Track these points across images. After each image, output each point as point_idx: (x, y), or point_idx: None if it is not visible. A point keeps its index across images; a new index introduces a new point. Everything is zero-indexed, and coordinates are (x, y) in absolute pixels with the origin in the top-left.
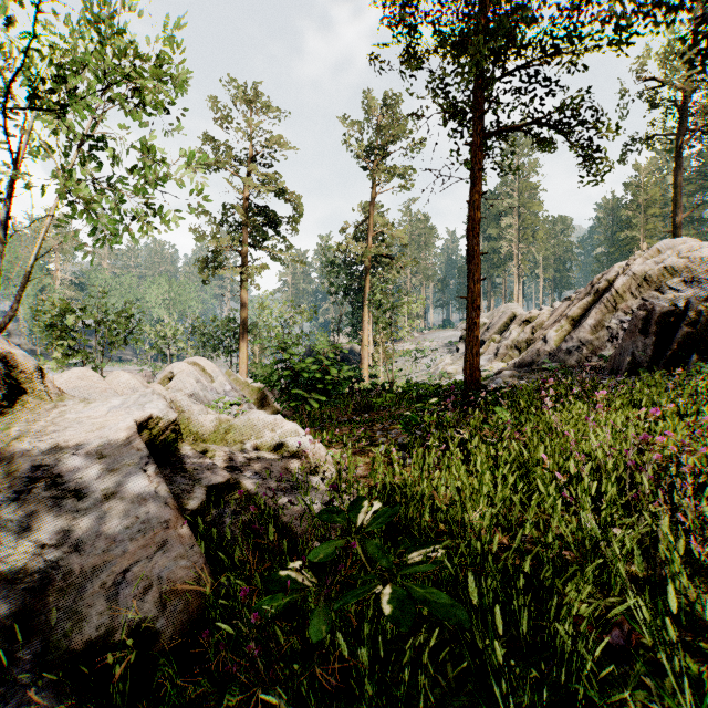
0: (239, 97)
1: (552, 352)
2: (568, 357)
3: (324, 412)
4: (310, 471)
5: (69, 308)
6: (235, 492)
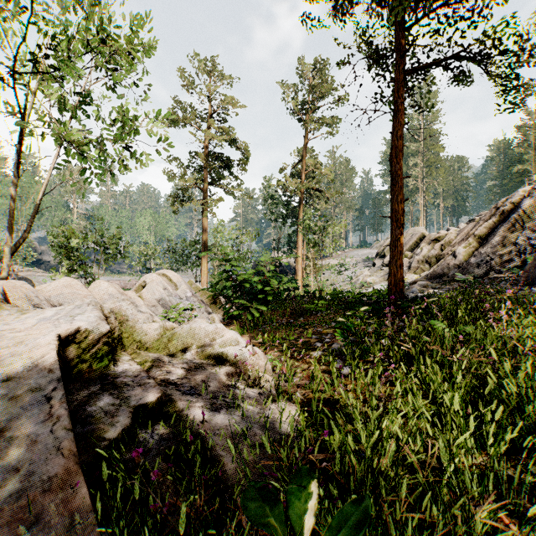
0: (201, 69)
1: (461, 265)
2: (476, 270)
3: (266, 314)
4: (248, 384)
5: (73, 232)
6: (166, 411)
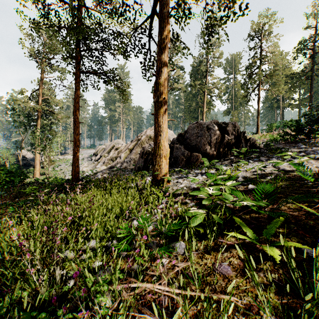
0: None
1: (122, 162)
2: (126, 164)
3: None
4: None
5: None
6: None
